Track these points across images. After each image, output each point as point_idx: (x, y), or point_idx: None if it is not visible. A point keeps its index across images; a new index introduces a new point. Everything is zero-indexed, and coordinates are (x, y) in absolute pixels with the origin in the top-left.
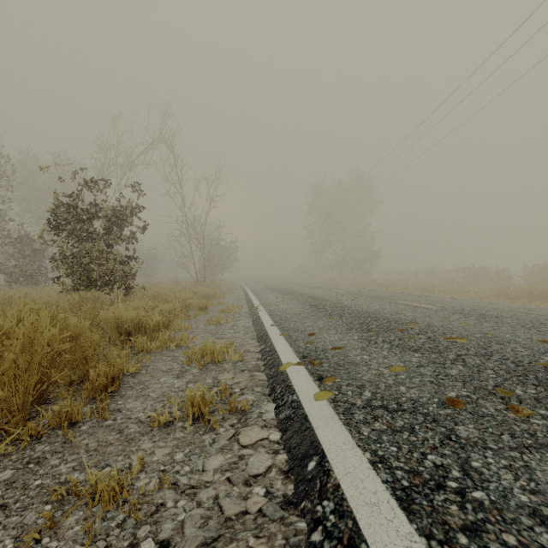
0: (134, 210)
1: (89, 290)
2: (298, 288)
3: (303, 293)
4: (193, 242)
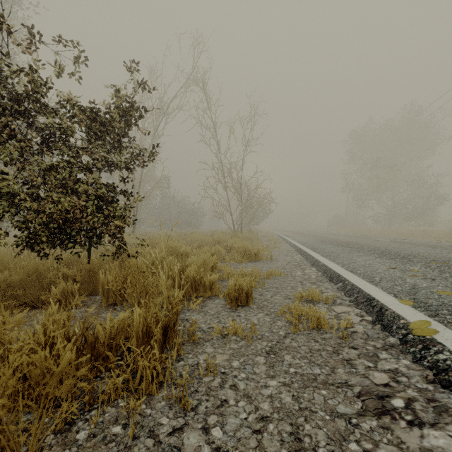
0: (127, 112)
1: (52, 246)
2: (375, 243)
3: (424, 256)
4: (229, 190)
